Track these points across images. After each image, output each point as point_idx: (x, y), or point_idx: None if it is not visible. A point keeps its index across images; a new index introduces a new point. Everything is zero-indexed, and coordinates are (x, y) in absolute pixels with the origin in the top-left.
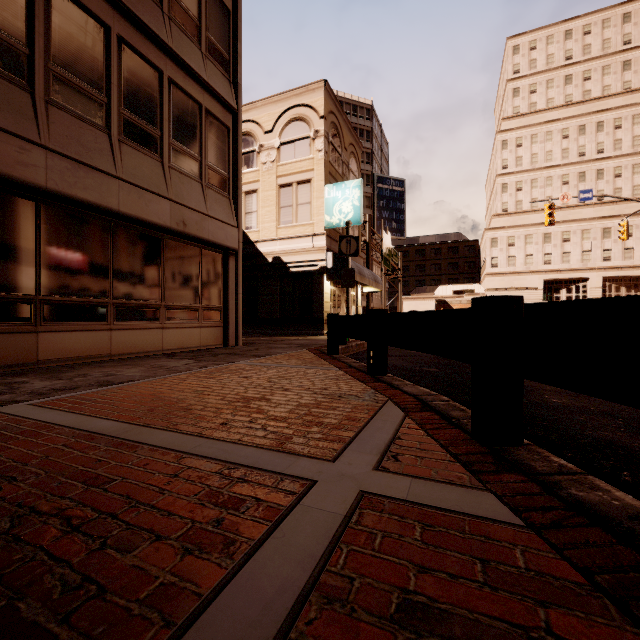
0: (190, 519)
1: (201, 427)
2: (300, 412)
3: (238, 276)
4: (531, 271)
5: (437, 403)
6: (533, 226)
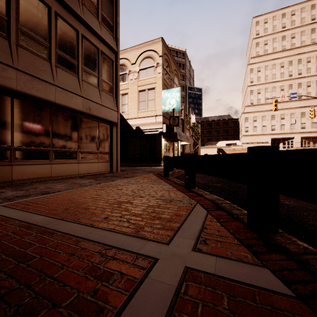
0: (77, 289)
1: (92, 220)
2: (149, 210)
3: (117, 136)
4: (265, 134)
5: (224, 205)
6: (266, 111)
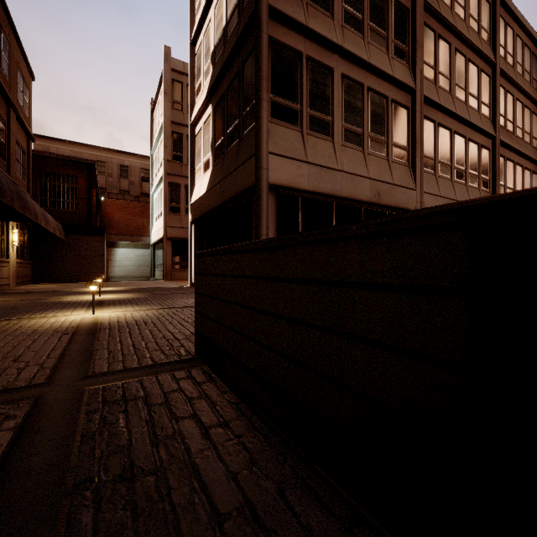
0: None
1: None
2: None
3: None
4: None
5: None
6: None
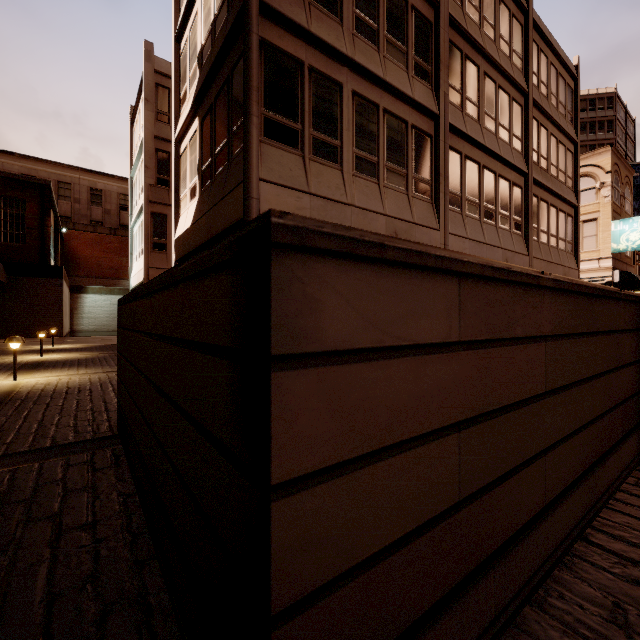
0: None
1: None
2: None
3: None
4: None
5: None
6: None
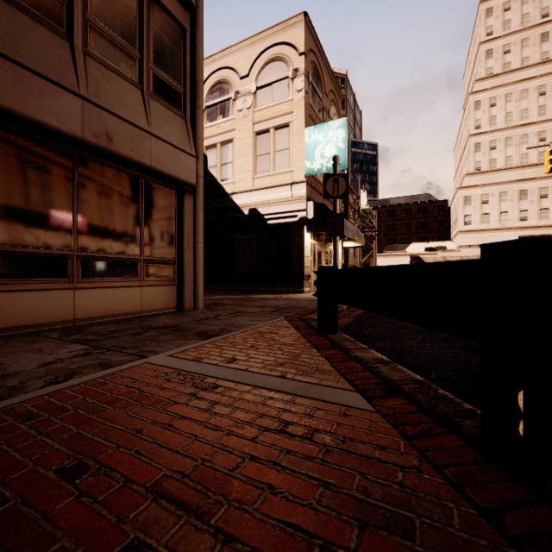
0: None
1: None
2: None
3: (197, 220)
4: (506, 228)
5: None
6: (508, 183)
